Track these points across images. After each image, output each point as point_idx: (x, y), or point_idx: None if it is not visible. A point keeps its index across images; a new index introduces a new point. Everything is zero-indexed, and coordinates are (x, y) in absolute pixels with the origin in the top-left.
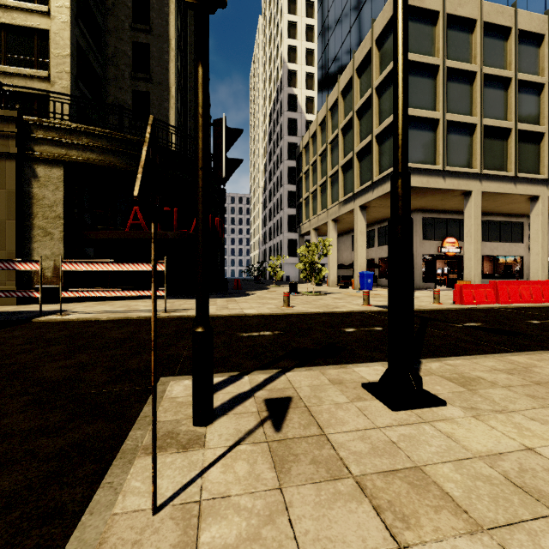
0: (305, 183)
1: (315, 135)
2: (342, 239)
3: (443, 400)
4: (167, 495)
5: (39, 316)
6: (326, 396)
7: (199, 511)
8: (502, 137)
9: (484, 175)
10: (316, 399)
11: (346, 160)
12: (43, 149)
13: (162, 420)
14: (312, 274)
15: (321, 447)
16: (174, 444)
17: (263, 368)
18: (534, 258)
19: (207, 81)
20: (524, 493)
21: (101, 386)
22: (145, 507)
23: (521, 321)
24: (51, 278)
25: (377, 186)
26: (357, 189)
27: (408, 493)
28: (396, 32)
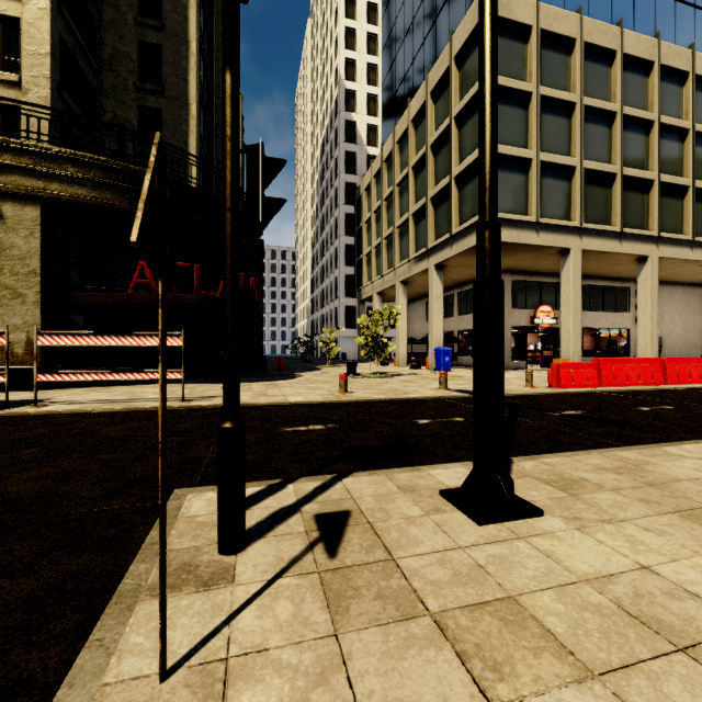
0: (367, 234)
1: (379, 174)
2: (413, 307)
3: (540, 509)
4: (181, 653)
5: (5, 409)
6: (394, 508)
7: (225, 673)
8: (605, 184)
9: (584, 229)
10: (381, 512)
11: (419, 207)
12: (11, 180)
13: (176, 548)
14: (376, 351)
15: (388, 576)
16: (192, 581)
17: (313, 473)
18: (643, 331)
19: (237, 92)
20: (641, 625)
21: (91, 503)
22: (149, 672)
23: (629, 407)
24: (23, 356)
25: (457, 240)
26: (432, 243)
27: (501, 633)
28: (483, 43)
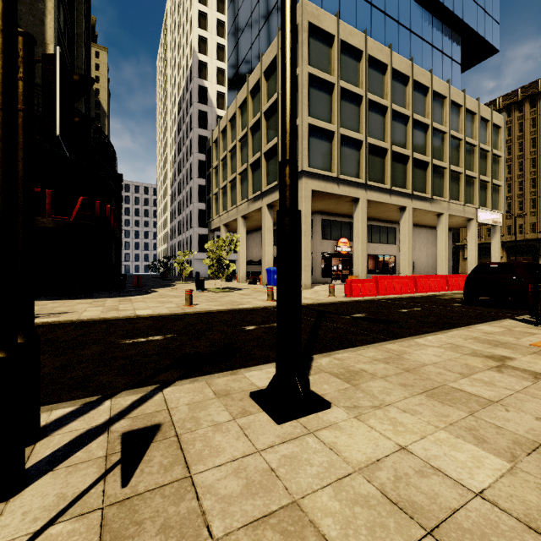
0: (216, 178)
1: (225, 131)
2: (252, 236)
3: (328, 402)
4: None
5: None
6: (205, 416)
7: None
8: (381, 155)
9: (368, 185)
10: (192, 422)
11: (255, 159)
12: None
13: None
14: (220, 270)
15: (180, 499)
16: None
17: (138, 385)
18: (403, 257)
19: None
20: (399, 511)
21: None
22: None
23: (395, 310)
24: None
25: None
26: (264, 188)
27: None
28: (284, 6)
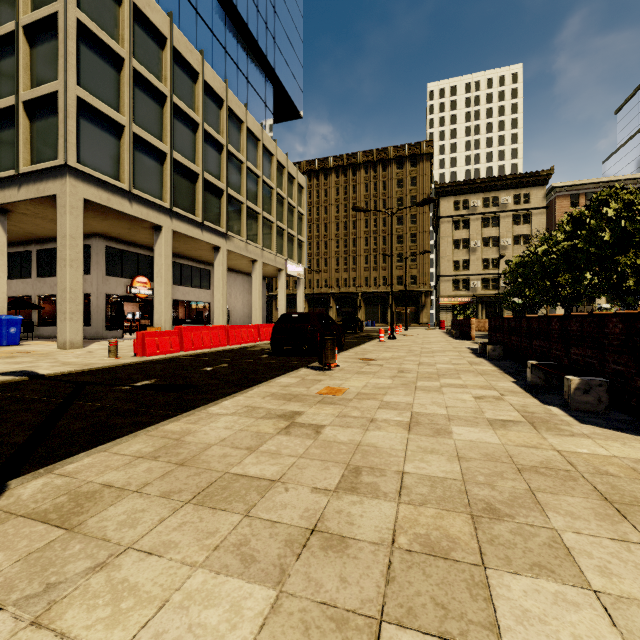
0: None
1: None
2: None
3: None
4: None
5: None
6: None
7: None
8: (191, 179)
9: (175, 213)
10: None
11: None
12: None
13: None
14: None
15: None
16: None
17: None
18: (217, 305)
19: None
20: None
21: None
22: None
23: (198, 369)
24: None
25: (28, 182)
26: None
27: None
28: None
